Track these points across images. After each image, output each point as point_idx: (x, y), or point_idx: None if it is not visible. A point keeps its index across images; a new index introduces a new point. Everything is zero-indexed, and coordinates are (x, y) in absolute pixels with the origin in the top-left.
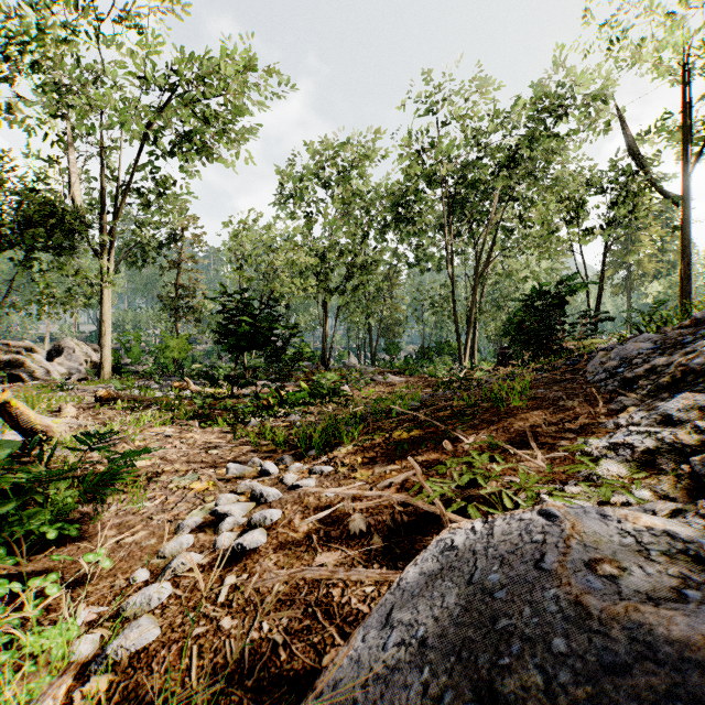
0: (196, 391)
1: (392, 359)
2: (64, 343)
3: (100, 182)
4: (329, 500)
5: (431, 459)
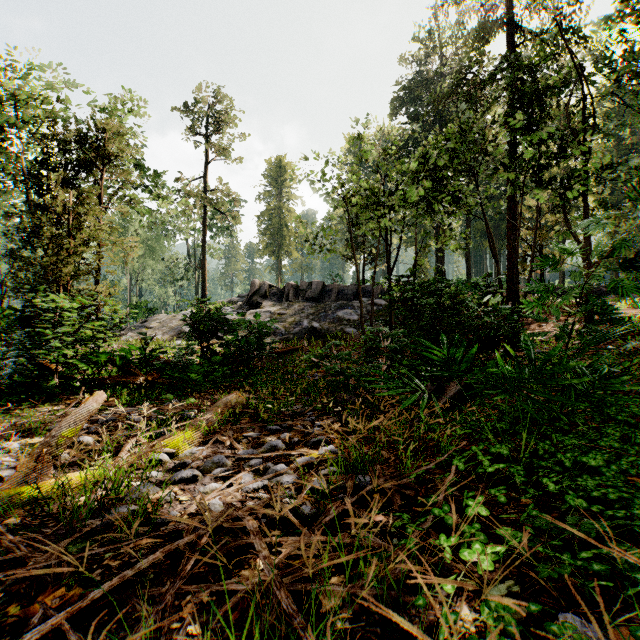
0: None
1: None
2: None
3: None
4: None
5: None
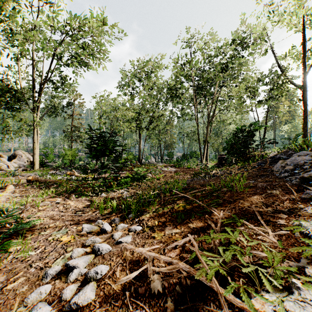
0: (78, 176)
1: (170, 159)
2: (17, 152)
3: (33, 76)
4: (139, 255)
5: (198, 227)
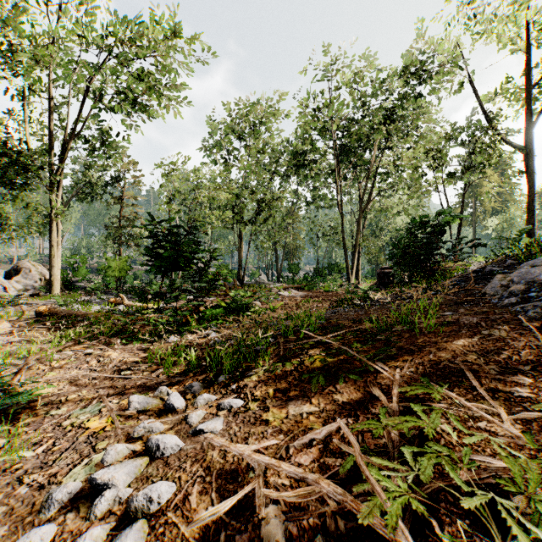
0: (129, 305)
1: (294, 277)
2: (22, 264)
3: (50, 128)
4: (237, 459)
5: (354, 402)
